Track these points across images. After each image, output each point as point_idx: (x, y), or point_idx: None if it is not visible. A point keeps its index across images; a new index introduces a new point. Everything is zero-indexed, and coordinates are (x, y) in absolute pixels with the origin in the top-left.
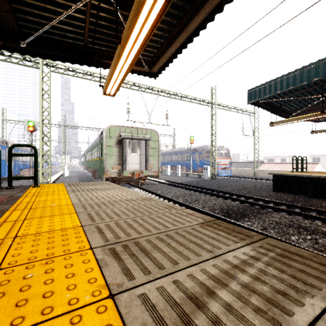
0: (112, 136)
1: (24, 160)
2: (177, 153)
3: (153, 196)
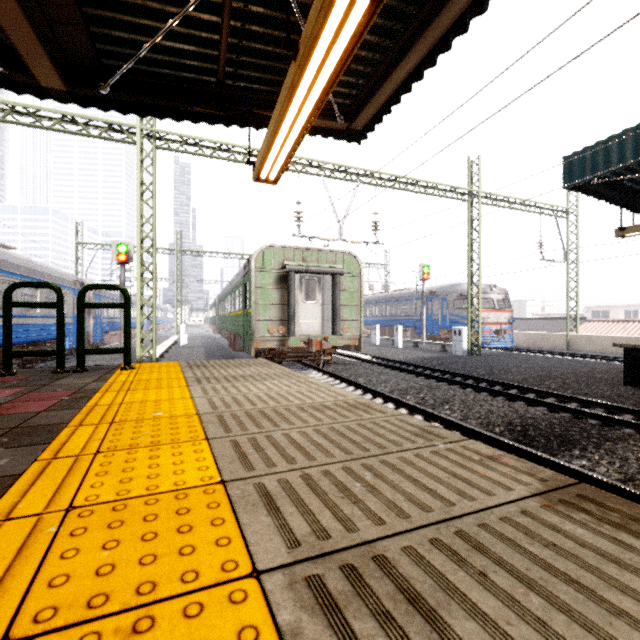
0: (268, 268)
1: (112, 316)
2: (394, 299)
3: (350, 389)
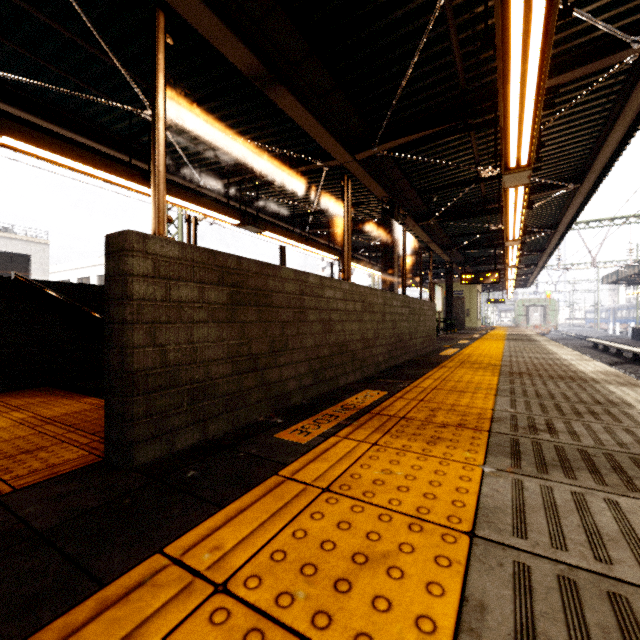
0: (520, 305)
1: None
2: None
3: None
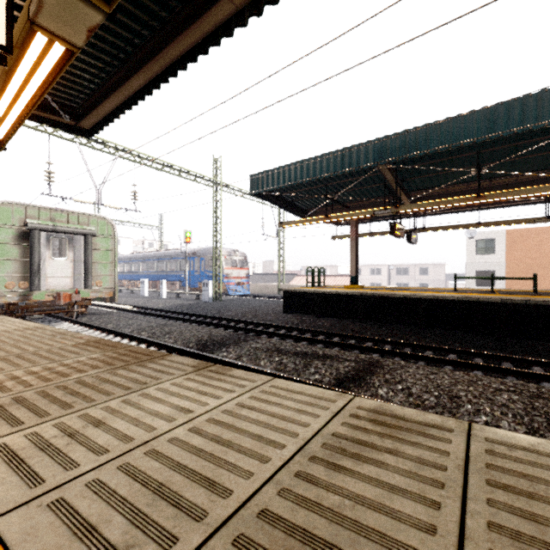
0: (5, 224)
1: None
2: (164, 258)
3: (96, 333)
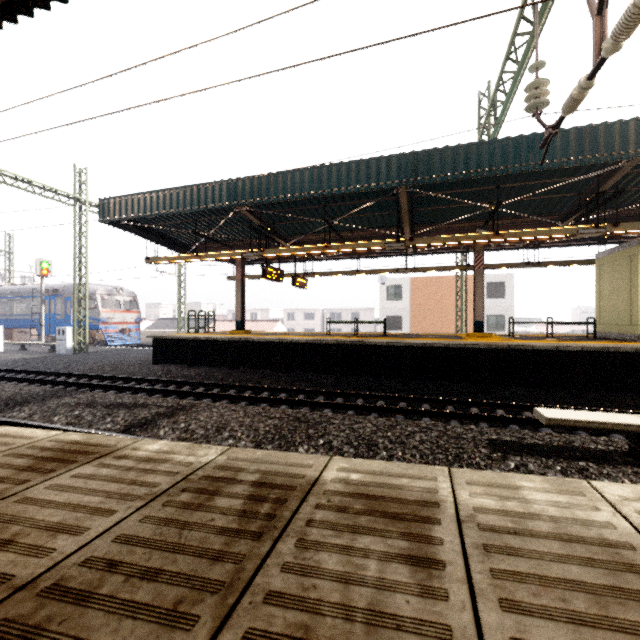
0: None
1: None
2: (8, 295)
3: None
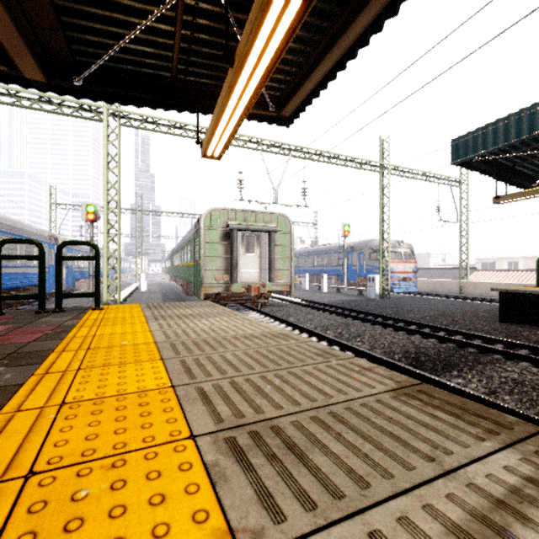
0: (214, 227)
1: (81, 266)
2: (321, 252)
3: (282, 326)
